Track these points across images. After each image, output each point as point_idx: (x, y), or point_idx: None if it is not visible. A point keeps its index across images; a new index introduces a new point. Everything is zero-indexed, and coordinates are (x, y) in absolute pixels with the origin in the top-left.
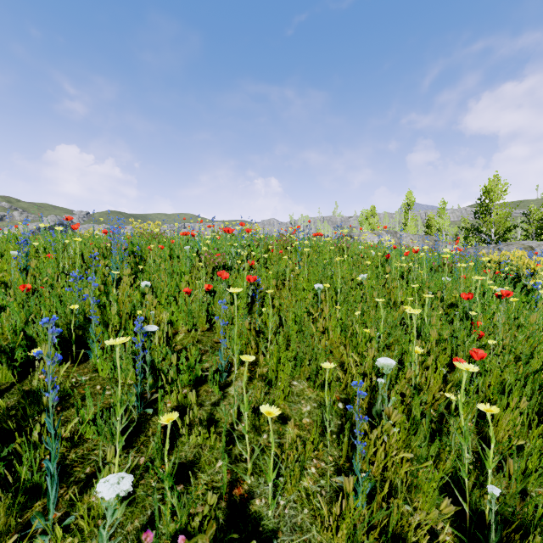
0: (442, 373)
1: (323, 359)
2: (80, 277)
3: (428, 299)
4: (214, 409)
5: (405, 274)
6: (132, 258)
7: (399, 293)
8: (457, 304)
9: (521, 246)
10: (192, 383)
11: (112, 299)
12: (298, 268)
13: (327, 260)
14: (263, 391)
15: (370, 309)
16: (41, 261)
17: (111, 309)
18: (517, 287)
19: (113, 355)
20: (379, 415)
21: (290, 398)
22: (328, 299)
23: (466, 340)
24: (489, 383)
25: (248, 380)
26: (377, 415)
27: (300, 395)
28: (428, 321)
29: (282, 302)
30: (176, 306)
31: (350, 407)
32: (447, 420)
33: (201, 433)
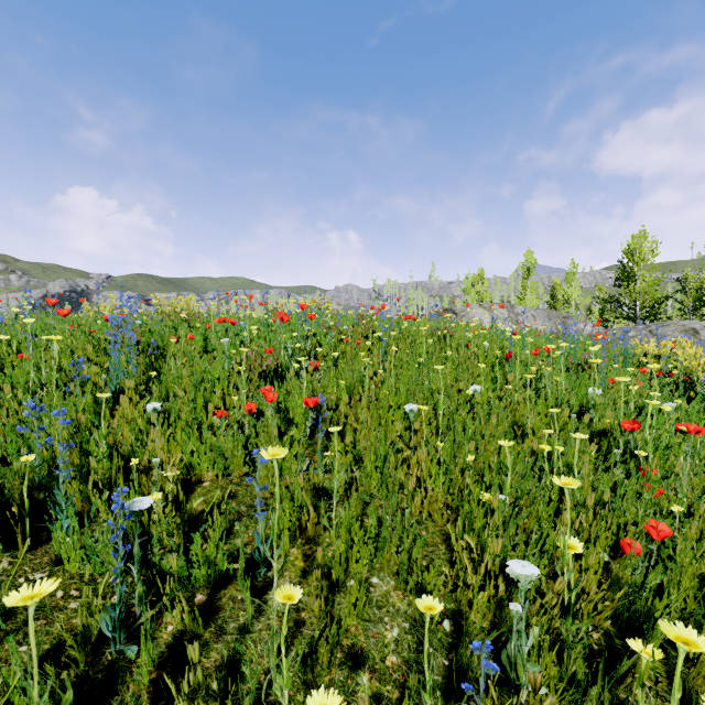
0: (603, 560)
1: (419, 553)
2: (42, 408)
3: (579, 441)
4: (241, 640)
5: (533, 381)
6: (144, 358)
7: (529, 418)
8: (615, 435)
9: (680, 328)
10: (212, 580)
11: (97, 437)
12: (382, 369)
13: (423, 357)
14: (322, 608)
15: (486, 440)
16: (8, 365)
17: (90, 457)
18: (693, 400)
19: (94, 528)
20: (513, 665)
21: (366, 612)
22: (425, 421)
23: (634, 500)
24: (680, 581)
25: (300, 577)
26: (510, 664)
27: (383, 606)
28: (579, 475)
29: (358, 424)
30: (198, 443)
31: (469, 688)
32: (617, 648)
33: (212, 704)
